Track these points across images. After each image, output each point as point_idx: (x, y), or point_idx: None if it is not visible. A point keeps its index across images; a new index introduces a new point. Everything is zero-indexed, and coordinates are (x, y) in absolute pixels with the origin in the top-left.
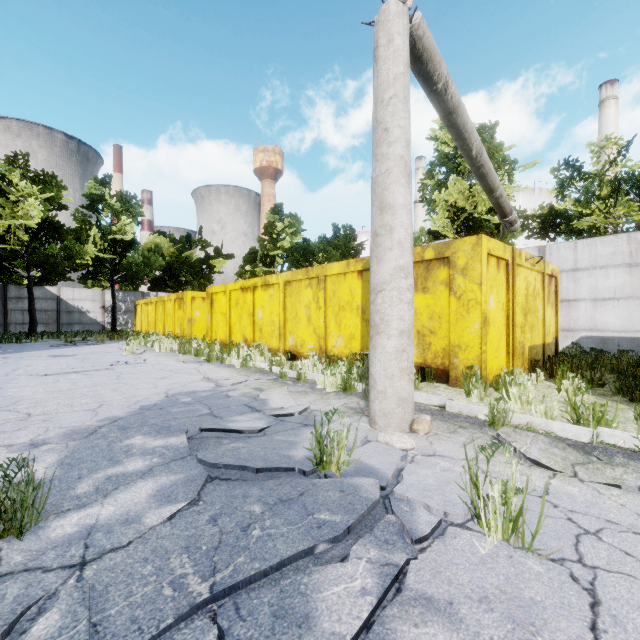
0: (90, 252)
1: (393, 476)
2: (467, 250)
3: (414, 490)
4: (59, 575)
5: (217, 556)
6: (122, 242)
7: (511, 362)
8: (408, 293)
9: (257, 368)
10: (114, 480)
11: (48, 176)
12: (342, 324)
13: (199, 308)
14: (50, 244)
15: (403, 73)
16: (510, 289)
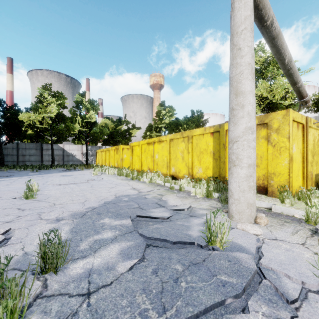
0: (77, 128)
1: (255, 252)
2: (279, 118)
3: (274, 263)
4: (77, 300)
5: (163, 298)
6: (90, 123)
7: (305, 183)
8: (253, 142)
9: (157, 183)
10: (98, 242)
11: (59, 93)
12: (201, 161)
13: (126, 153)
14: (60, 124)
15: (250, 15)
16: (305, 141)
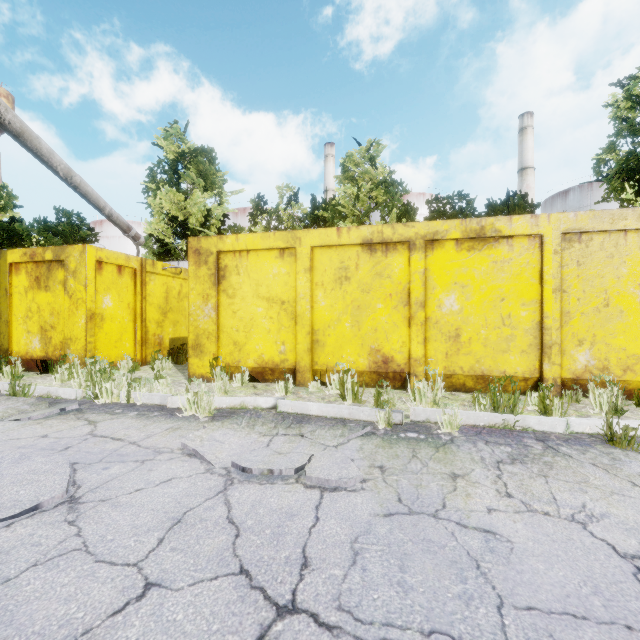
0: None
1: None
2: (77, 256)
3: None
4: None
5: None
6: None
7: (140, 351)
8: None
9: None
10: None
11: None
12: None
13: None
14: None
15: None
16: (138, 292)
